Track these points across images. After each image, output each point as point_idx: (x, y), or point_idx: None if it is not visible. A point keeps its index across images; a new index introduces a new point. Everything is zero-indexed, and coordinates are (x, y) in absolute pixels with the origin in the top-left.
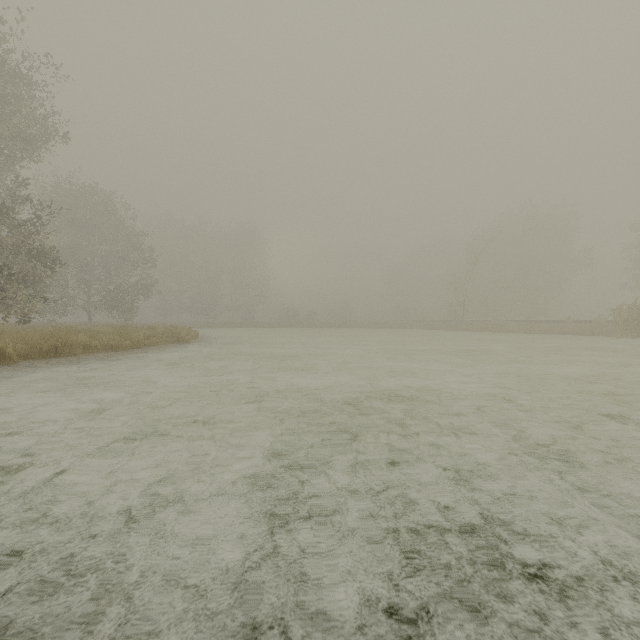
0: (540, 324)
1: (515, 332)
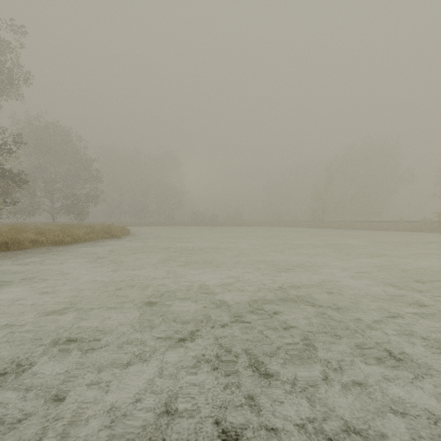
0: (379, 223)
1: (361, 229)
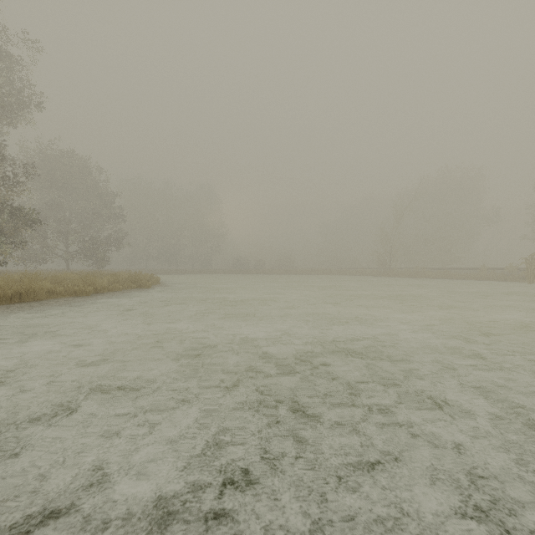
0: (457, 271)
1: (436, 278)
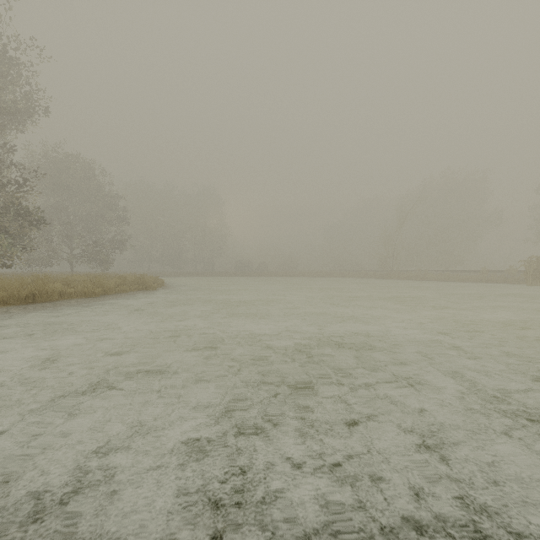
0: (459, 273)
1: (437, 280)
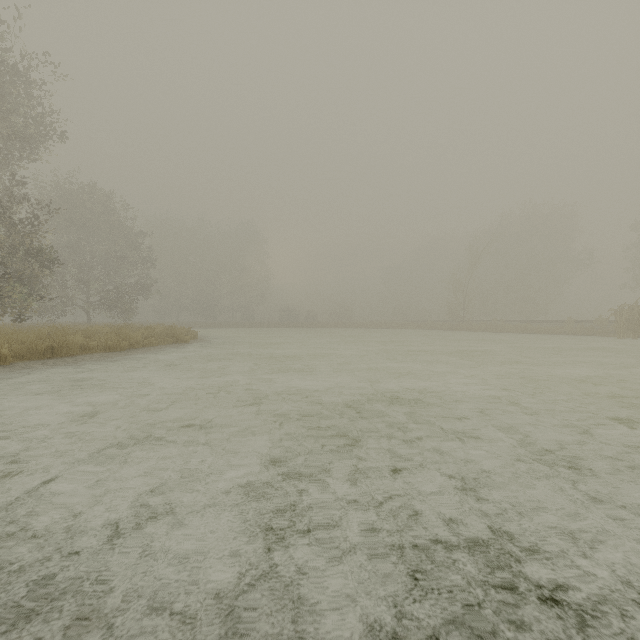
0: (541, 324)
1: (516, 332)
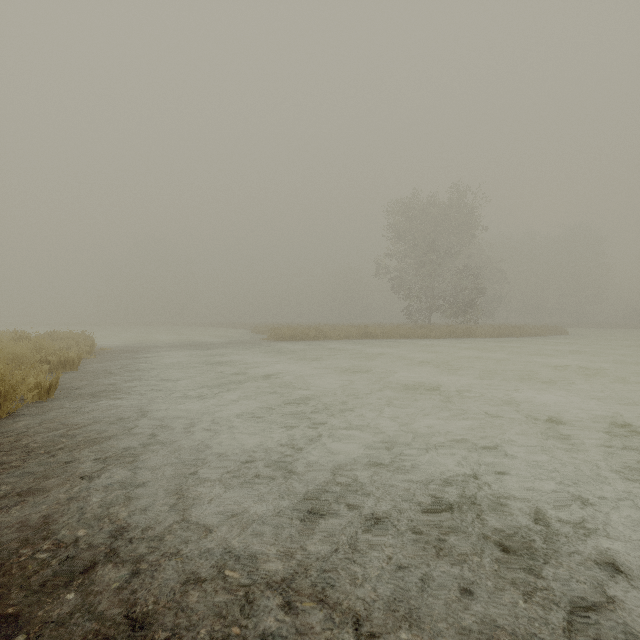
0: None
1: None
